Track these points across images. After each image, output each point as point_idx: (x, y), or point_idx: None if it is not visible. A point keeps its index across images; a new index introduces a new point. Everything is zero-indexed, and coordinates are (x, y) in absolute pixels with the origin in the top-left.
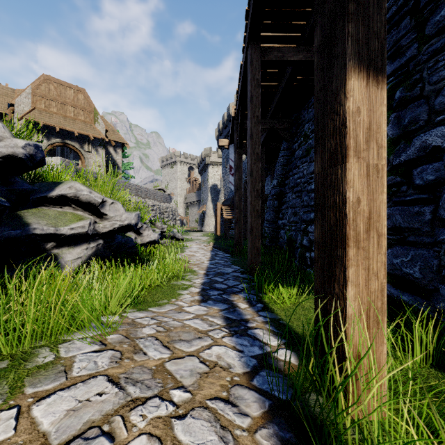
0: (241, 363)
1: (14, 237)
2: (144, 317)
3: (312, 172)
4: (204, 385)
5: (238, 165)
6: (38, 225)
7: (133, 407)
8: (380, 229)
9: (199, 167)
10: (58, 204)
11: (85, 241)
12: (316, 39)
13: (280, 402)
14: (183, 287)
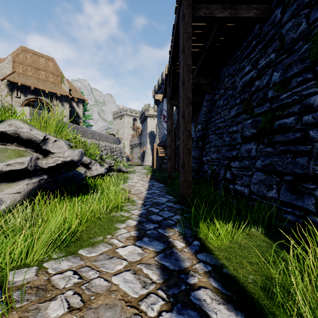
0: None
1: None
2: (67, 270)
3: (233, 117)
4: None
5: (170, 113)
6: None
7: None
8: None
9: (141, 118)
10: None
11: (26, 177)
12: None
13: None
14: (121, 219)
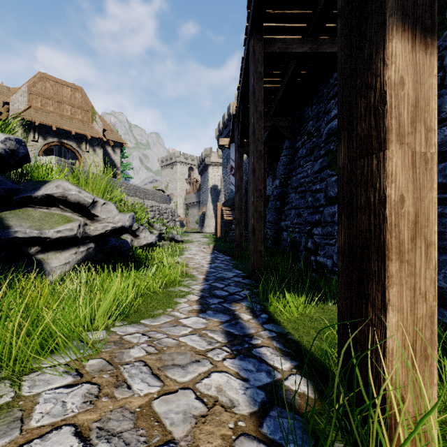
0: (247, 399)
1: None
2: (135, 333)
3: (317, 171)
4: (200, 437)
5: (239, 165)
6: (20, 228)
7: None
8: (429, 237)
9: (199, 167)
10: (44, 204)
11: (74, 245)
12: (339, 1)
13: None
14: (180, 294)
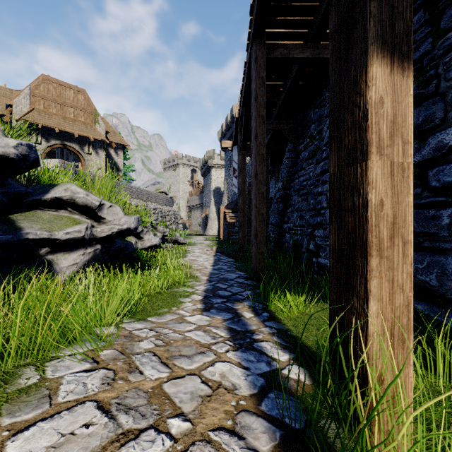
0: (247, 383)
1: (5, 242)
2: (143, 328)
3: (319, 174)
4: (206, 412)
5: (242, 167)
6: (31, 230)
7: (123, 442)
8: (406, 236)
9: (202, 169)
10: (53, 207)
11: (81, 246)
12: (330, 25)
13: (292, 432)
14: (184, 294)
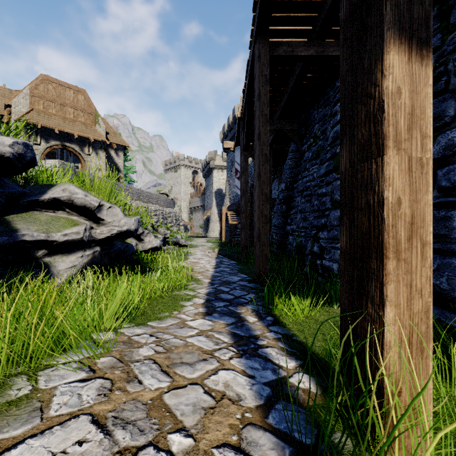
0: (253, 394)
1: (0, 244)
2: (143, 334)
3: (323, 175)
4: (209, 426)
5: (245, 168)
6: (28, 231)
7: None
8: (425, 237)
9: (204, 171)
10: (50, 208)
11: (80, 248)
12: (341, 12)
13: (303, 449)
14: (186, 298)
